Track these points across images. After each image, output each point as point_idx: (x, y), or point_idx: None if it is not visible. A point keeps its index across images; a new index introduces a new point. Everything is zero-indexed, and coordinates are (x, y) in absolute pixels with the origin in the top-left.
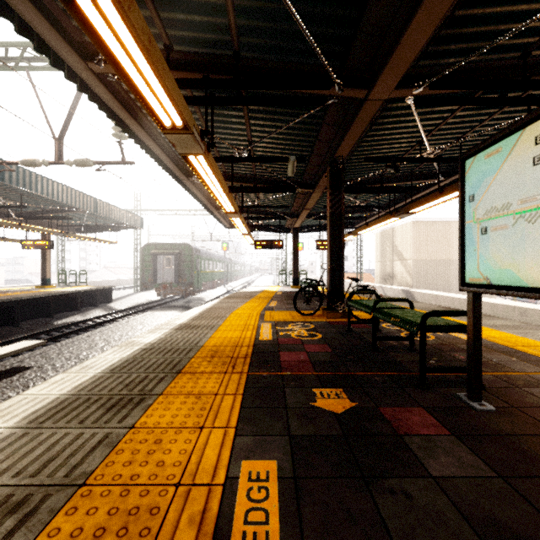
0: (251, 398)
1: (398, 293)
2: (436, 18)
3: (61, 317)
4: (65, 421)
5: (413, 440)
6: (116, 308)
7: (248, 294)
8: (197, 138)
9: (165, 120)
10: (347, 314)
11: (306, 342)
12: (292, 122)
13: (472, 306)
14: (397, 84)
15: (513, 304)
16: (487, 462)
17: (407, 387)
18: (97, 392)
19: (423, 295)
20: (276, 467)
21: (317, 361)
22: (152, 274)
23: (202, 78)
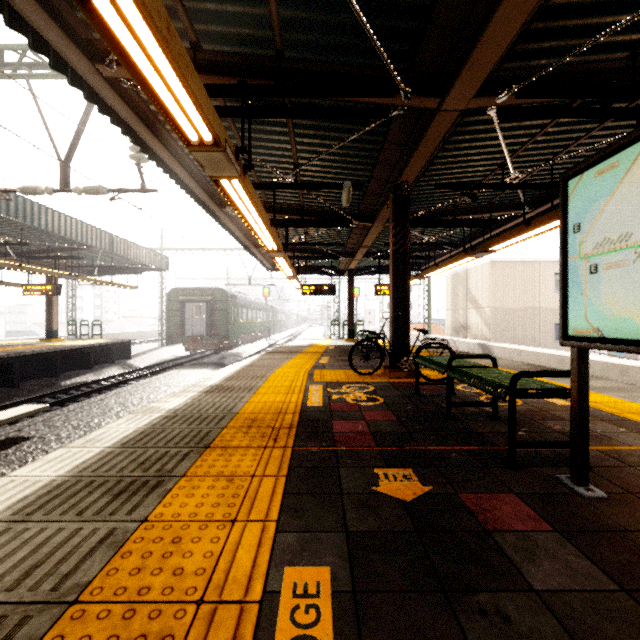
0: (297, 481)
1: (473, 347)
2: (528, 5)
3: (69, 376)
4: (59, 512)
5: (506, 539)
6: (136, 365)
7: (294, 348)
8: (230, 157)
9: (191, 133)
10: (413, 373)
11: (365, 408)
12: (347, 140)
13: (576, 365)
14: (477, 92)
15: (612, 360)
16: (604, 570)
17: (492, 466)
18: (103, 473)
19: (504, 350)
20: (329, 577)
21: (379, 432)
22: (179, 325)
23: (237, 83)
